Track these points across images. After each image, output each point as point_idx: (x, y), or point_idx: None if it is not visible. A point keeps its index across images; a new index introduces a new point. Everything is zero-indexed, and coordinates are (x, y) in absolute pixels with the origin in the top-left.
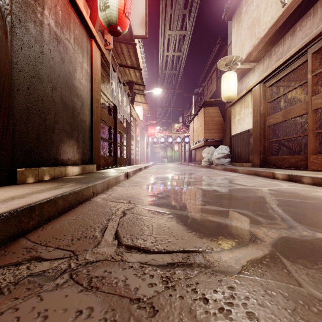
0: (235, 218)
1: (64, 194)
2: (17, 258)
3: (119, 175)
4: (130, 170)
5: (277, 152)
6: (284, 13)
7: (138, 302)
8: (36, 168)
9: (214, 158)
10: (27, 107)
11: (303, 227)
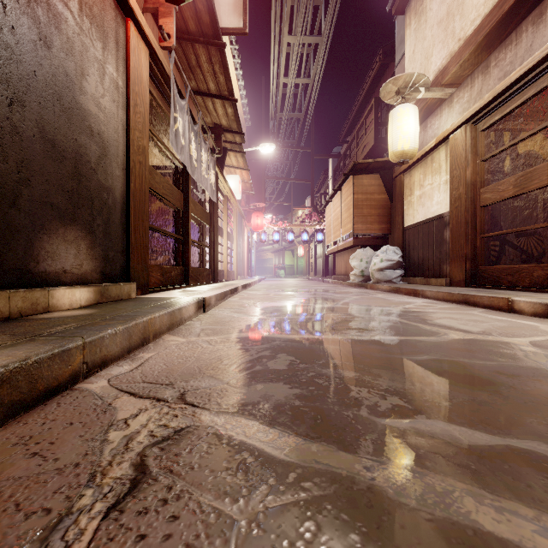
0: None
1: None
2: None
3: (181, 307)
4: (211, 293)
5: (499, 257)
6: None
7: None
8: None
9: (373, 270)
10: None
11: None
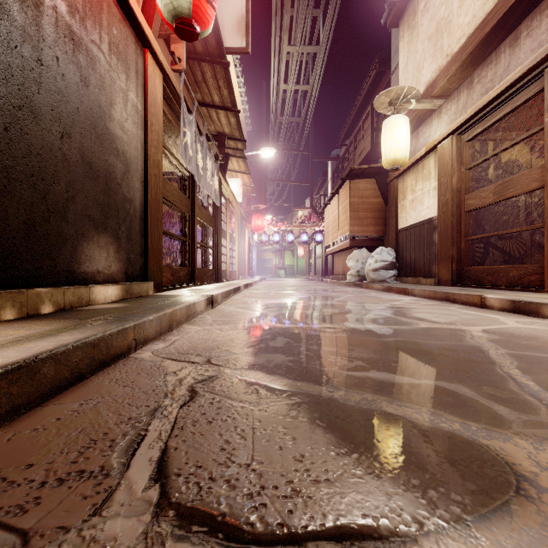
0: (443, 407)
1: (58, 351)
2: None
3: (195, 302)
4: (218, 291)
5: (483, 258)
6: (497, 7)
7: None
8: (22, 291)
9: (368, 270)
10: (5, 167)
11: None
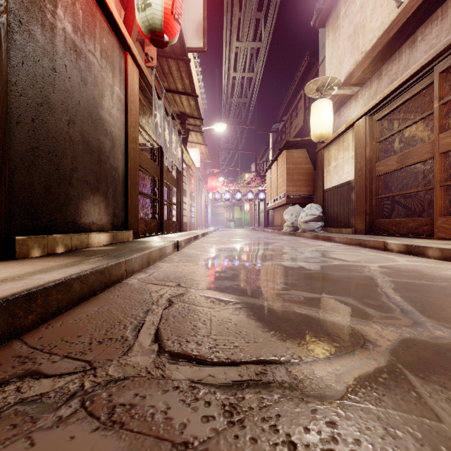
0: (333, 309)
1: (82, 275)
2: (3, 373)
3: (165, 246)
4: (181, 238)
5: (390, 212)
6: (399, 16)
7: (185, 448)
8: (44, 236)
9: (300, 222)
10: (32, 148)
11: (434, 323)
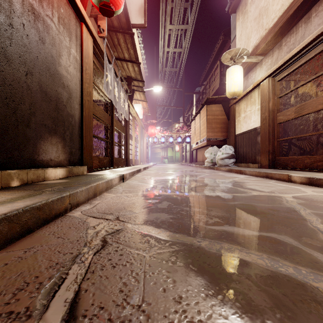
0: (278, 254)
1: (11, 214)
2: None
3: (112, 179)
4: (127, 172)
5: (287, 152)
6: None
7: None
8: None
9: (218, 159)
10: None
11: None
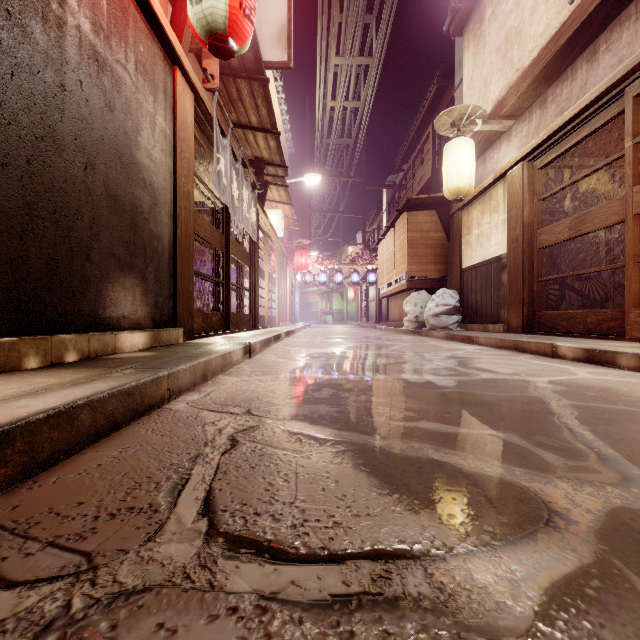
0: (490, 455)
1: (94, 398)
2: None
3: (231, 351)
4: (256, 339)
5: (559, 302)
6: (573, 16)
7: None
8: (46, 337)
9: (428, 315)
10: (27, 203)
11: None
